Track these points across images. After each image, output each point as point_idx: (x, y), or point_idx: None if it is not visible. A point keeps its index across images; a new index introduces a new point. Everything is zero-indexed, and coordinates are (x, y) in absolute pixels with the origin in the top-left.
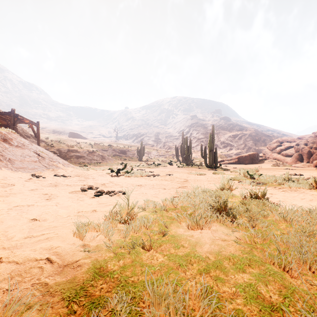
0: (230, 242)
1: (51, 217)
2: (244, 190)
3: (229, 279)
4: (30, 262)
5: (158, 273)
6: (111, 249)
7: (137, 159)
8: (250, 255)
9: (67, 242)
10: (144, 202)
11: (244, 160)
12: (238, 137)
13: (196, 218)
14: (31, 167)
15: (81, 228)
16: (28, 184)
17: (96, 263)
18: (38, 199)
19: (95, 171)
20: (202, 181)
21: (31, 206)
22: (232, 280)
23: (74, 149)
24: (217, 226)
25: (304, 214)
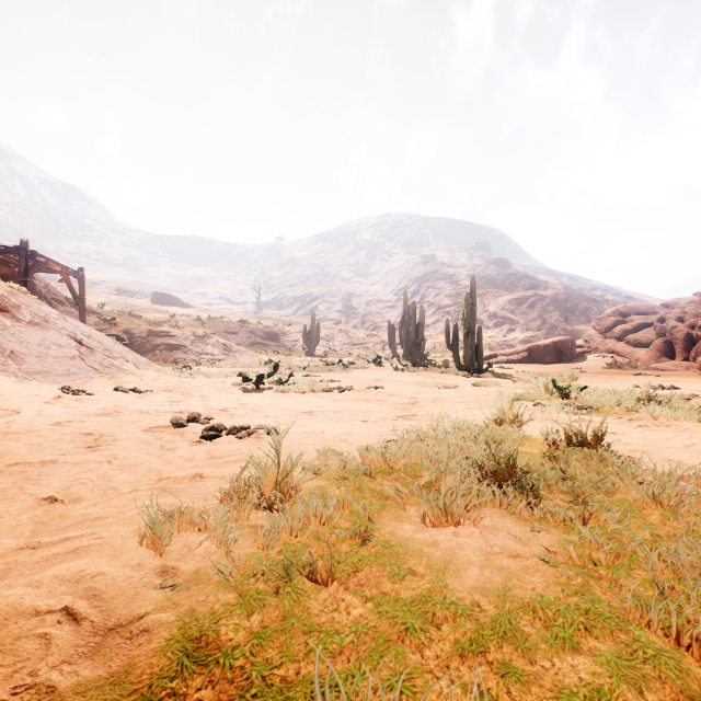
0: (531, 561)
1: (92, 492)
2: (552, 427)
3: (539, 671)
4: (21, 619)
5: (351, 654)
6: (232, 583)
7: (303, 353)
8: (587, 600)
9: (123, 562)
10: (317, 454)
11: (542, 355)
12: (528, 304)
13: (443, 497)
14: (63, 370)
15: (161, 525)
16: (52, 410)
17: (191, 624)
18: (68, 447)
19: (209, 380)
20: (450, 402)
21: (51, 465)
22: (547, 674)
23: (162, 331)
24: (493, 516)
25: (700, 486)
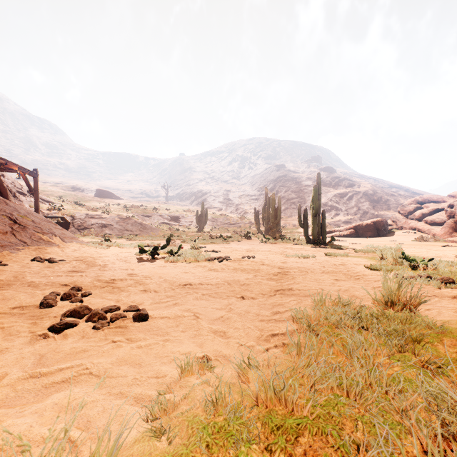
0: None
1: None
2: None
3: None
4: None
5: None
6: None
7: (196, 230)
8: None
9: None
10: (182, 364)
11: (365, 231)
12: (347, 197)
13: None
14: None
15: None
16: None
17: None
18: None
19: (120, 250)
20: (315, 272)
21: None
22: None
23: (95, 214)
24: None
25: None
